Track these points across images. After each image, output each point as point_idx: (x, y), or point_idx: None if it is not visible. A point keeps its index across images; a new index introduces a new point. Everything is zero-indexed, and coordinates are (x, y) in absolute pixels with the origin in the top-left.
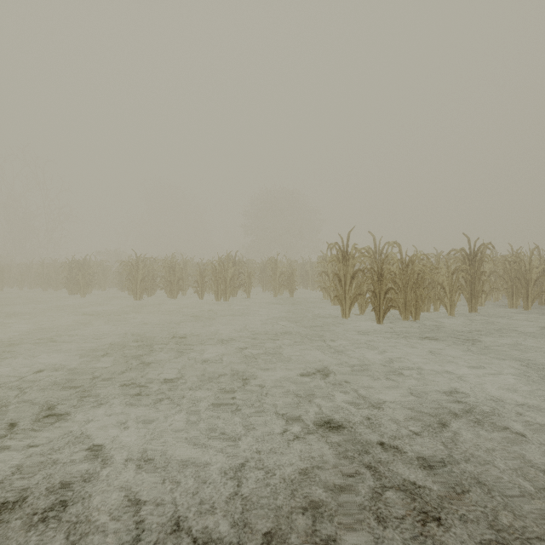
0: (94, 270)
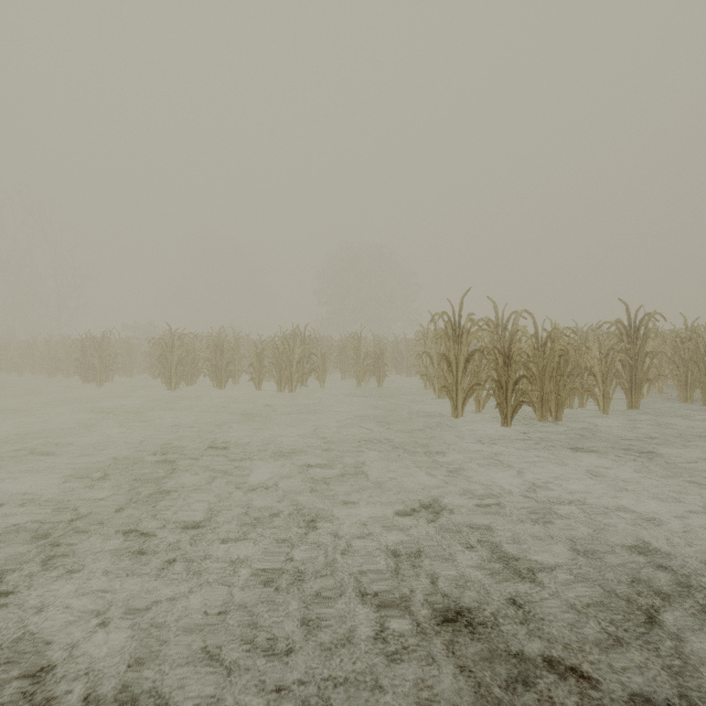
0: (116, 350)
